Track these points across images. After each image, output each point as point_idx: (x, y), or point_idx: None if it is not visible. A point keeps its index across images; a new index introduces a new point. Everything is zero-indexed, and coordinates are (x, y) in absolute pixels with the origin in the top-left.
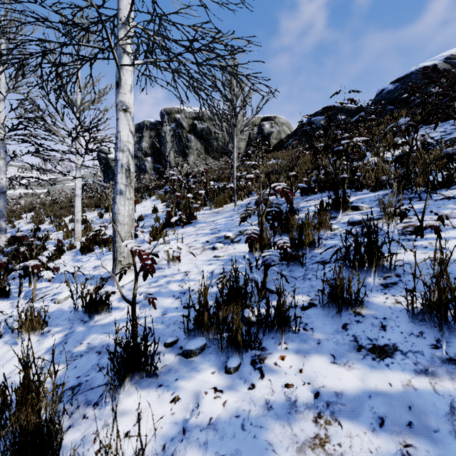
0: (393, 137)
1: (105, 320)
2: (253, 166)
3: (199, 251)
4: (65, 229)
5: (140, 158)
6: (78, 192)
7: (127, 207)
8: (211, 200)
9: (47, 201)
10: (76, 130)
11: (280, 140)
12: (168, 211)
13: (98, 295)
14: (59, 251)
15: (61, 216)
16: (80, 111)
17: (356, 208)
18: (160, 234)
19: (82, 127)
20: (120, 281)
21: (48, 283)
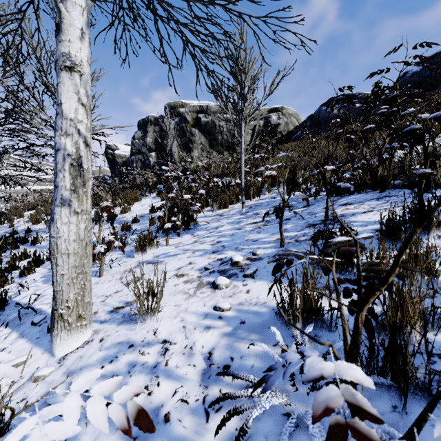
0: None
1: None
2: (262, 159)
3: (193, 289)
4: None
5: (145, 153)
6: None
7: (73, 226)
8: (214, 199)
9: (50, 198)
10: None
11: (288, 132)
12: (159, 217)
13: None
14: (36, 261)
15: None
16: None
17: None
18: (150, 245)
19: None
20: (61, 348)
21: None
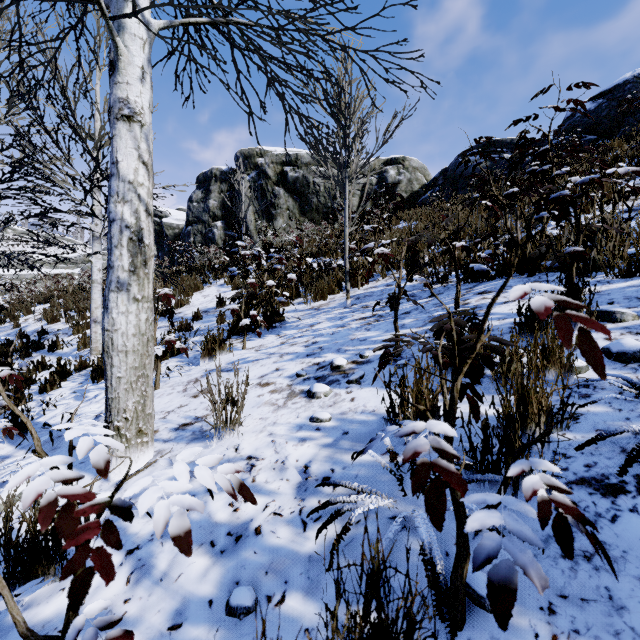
0: (630, 178)
1: (42, 611)
2: (374, 232)
3: (283, 399)
4: (87, 332)
5: (207, 223)
6: (97, 276)
7: (133, 317)
8: (307, 287)
9: (71, 286)
10: (89, 177)
11: (411, 193)
12: (233, 310)
13: (36, 538)
14: (61, 373)
15: (84, 310)
16: (97, 146)
17: (608, 316)
18: (221, 348)
19: (97, 171)
20: (117, 470)
21: (12, 448)
